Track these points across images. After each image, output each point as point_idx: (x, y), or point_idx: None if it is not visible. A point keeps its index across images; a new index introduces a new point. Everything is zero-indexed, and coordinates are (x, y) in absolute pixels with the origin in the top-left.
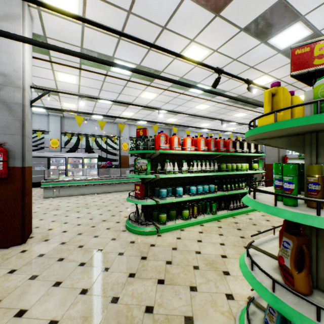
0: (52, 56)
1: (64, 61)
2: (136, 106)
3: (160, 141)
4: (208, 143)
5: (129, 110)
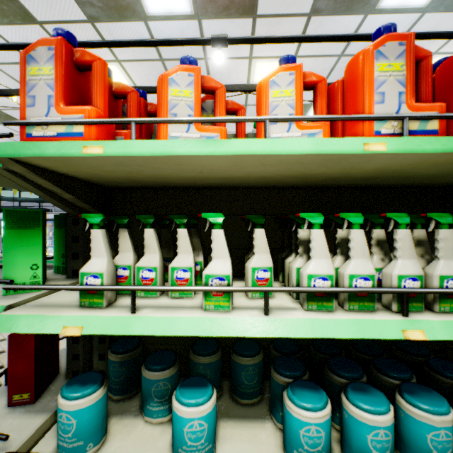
0: (42, 21)
1: (65, 26)
2: (138, 44)
3: (25, 92)
4: (451, 79)
5: (251, 126)
